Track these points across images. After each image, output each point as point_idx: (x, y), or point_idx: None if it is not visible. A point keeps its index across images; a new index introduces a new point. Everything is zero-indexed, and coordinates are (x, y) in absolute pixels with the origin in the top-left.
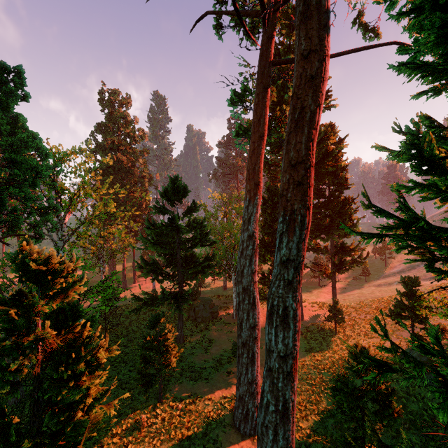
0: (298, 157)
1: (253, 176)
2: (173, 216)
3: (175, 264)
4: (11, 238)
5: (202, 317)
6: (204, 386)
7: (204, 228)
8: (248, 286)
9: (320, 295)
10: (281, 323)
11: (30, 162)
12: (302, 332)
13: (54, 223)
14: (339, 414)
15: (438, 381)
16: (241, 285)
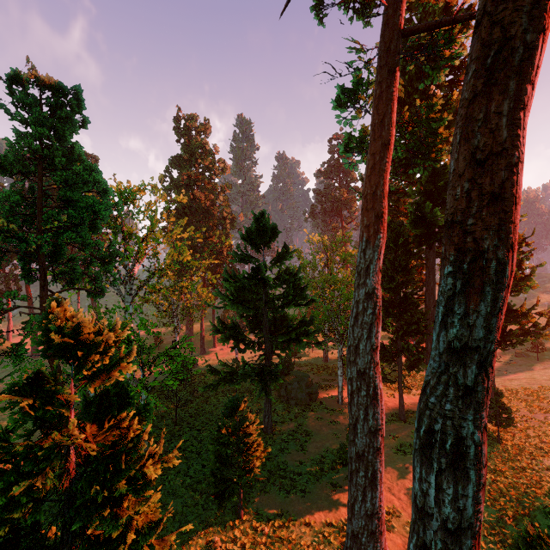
0: (493, 143)
1: (372, 204)
2: (258, 265)
3: (261, 329)
4: (76, 292)
5: (296, 398)
6: (300, 502)
7: (298, 281)
8: (366, 370)
9: None
10: (449, 468)
11: (86, 199)
12: None
13: (114, 275)
14: None
15: None
16: (354, 367)
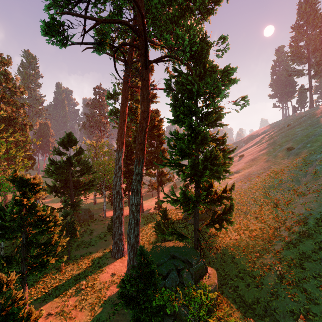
0: (141, 141)
1: (121, 139)
2: (70, 157)
3: (67, 187)
4: None
5: (84, 219)
6: (93, 248)
7: (88, 164)
8: (119, 190)
9: (152, 200)
10: (136, 194)
11: None
12: (143, 217)
13: None
14: (158, 242)
15: (173, 199)
16: (115, 190)
